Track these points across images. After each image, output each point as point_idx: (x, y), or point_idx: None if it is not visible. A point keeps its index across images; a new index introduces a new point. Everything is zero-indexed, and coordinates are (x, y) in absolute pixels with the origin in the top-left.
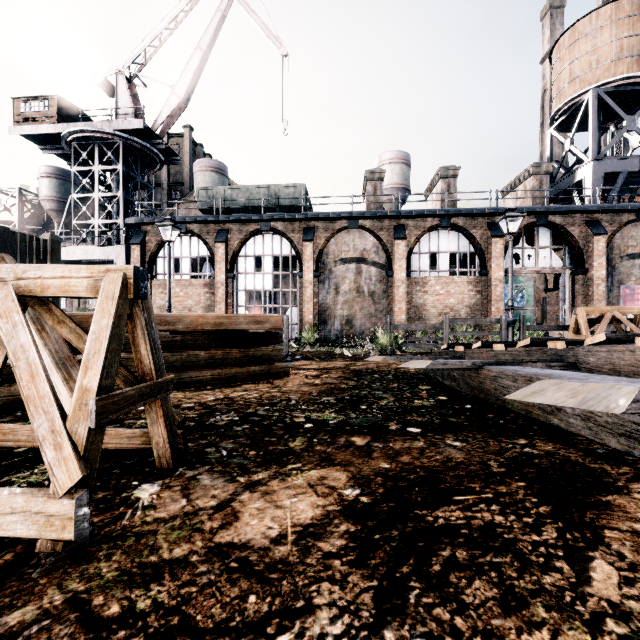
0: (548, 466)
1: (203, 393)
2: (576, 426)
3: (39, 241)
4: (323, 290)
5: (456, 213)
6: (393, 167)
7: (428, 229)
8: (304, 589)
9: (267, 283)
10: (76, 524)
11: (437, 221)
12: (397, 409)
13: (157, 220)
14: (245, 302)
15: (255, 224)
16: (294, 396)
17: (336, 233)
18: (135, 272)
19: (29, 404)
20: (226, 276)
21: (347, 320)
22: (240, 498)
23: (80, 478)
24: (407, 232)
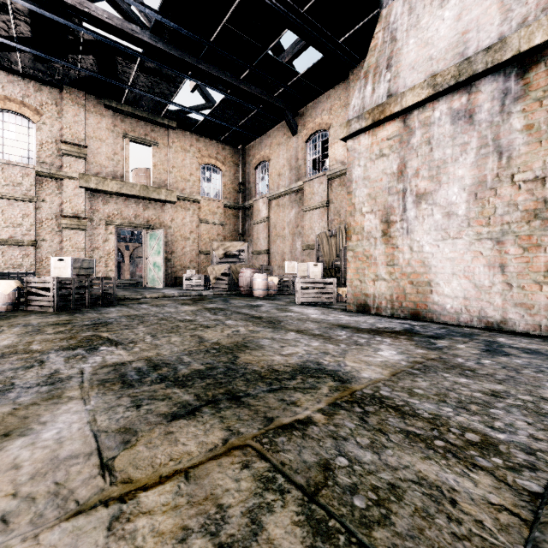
0: None
1: None
2: None
3: None
4: None
5: None
6: None
7: None
8: None
9: None
10: None
11: None
12: None
13: None
14: None
15: None
16: None
17: None
18: None
19: None
20: None
21: None
22: None
23: None
24: None
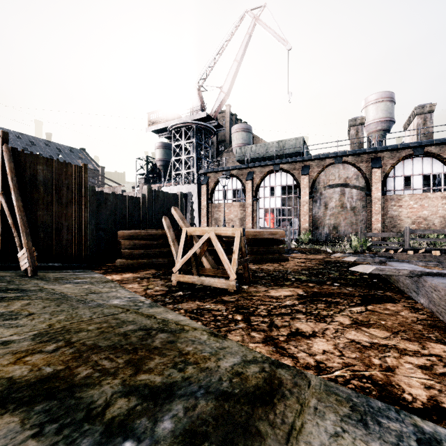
0: (378, 297)
1: (249, 265)
2: (401, 286)
3: (176, 195)
4: (315, 207)
5: (428, 144)
6: (377, 105)
7: (402, 158)
8: (284, 301)
9: (277, 203)
10: (236, 287)
11: (410, 151)
12: (336, 278)
13: (215, 170)
14: (264, 215)
15: (270, 167)
16: (289, 270)
17: (325, 168)
18: (243, 230)
19: (223, 261)
20: (252, 200)
21: (333, 227)
22: (270, 290)
23: (236, 277)
24: (383, 162)
